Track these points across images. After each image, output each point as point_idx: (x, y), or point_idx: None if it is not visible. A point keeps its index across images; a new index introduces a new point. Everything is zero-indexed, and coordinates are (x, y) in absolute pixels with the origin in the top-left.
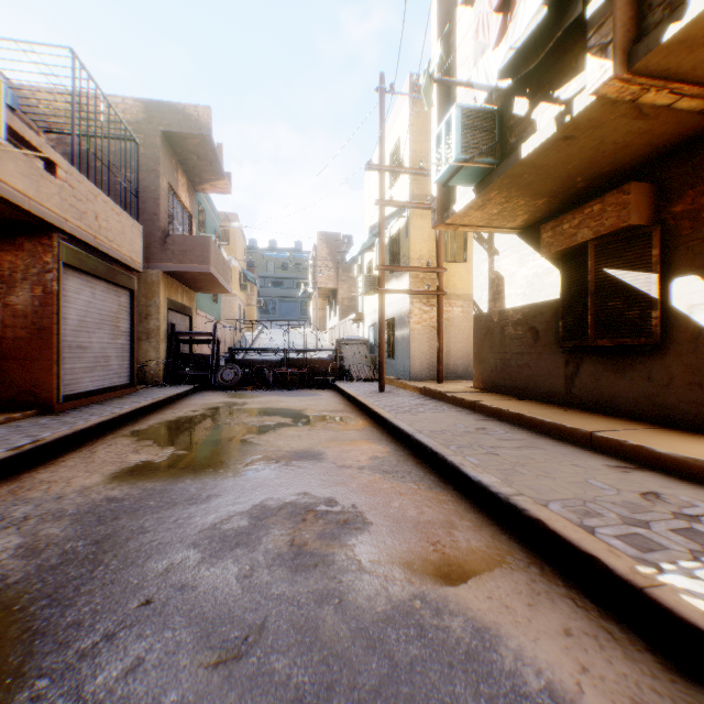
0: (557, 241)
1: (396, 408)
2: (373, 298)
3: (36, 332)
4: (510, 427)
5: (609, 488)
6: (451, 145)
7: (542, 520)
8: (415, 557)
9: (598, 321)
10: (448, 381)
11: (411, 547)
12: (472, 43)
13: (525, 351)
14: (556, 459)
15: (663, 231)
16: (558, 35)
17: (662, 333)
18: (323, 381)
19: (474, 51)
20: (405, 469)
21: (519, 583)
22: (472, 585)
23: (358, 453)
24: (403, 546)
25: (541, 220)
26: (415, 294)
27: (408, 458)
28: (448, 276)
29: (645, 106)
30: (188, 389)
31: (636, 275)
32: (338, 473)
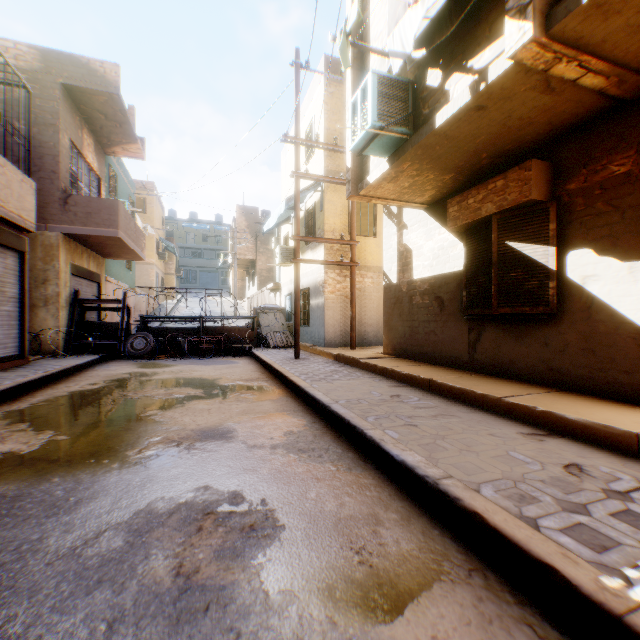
0: (463, 215)
1: (312, 376)
2: (289, 269)
3: None
4: (423, 393)
5: (533, 462)
6: (367, 112)
7: (480, 513)
8: (337, 576)
9: (502, 291)
10: (359, 347)
11: (332, 559)
12: (385, 18)
13: (431, 319)
14: (472, 428)
15: (560, 207)
16: (474, 2)
17: (559, 303)
18: (240, 348)
19: (388, 24)
20: (322, 445)
21: (465, 606)
22: (410, 618)
23: (271, 428)
24: (322, 559)
25: (447, 196)
26: (329, 264)
27: (325, 431)
28: (359, 249)
29: (554, 79)
30: (92, 360)
31: (535, 248)
32: (248, 456)
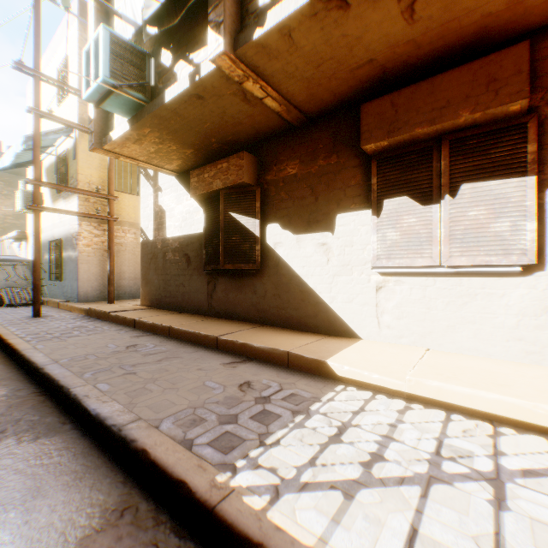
0: (201, 186)
1: (44, 335)
2: None
3: None
4: (161, 340)
5: (220, 387)
6: (99, 65)
7: (147, 449)
8: None
9: (227, 251)
10: (121, 300)
11: None
12: None
13: (181, 273)
14: (188, 366)
15: (263, 191)
16: (190, 3)
17: (262, 261)
18: None
19: None
20: (14, 417)
21: None
22: None
23: None
24: None
25: (192, 169)
26: (83, 216)
27: (30, 398)
28: (122, 205)
29: (249, 93)
30: None
31: (248, 219)
32: None
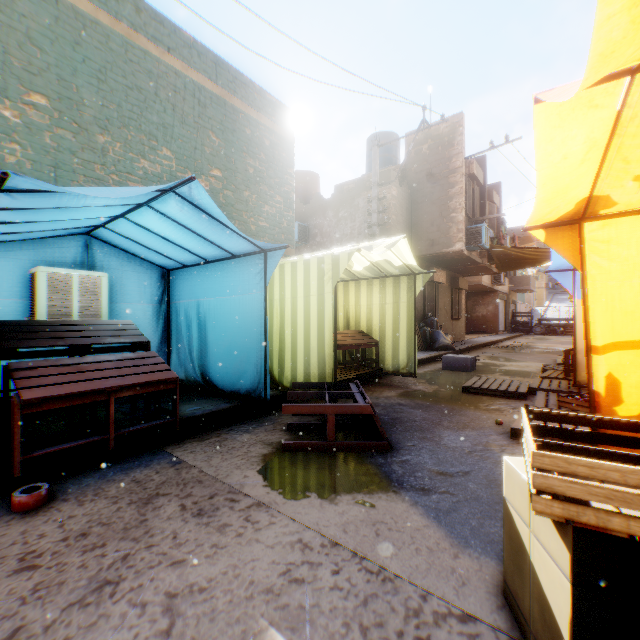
0: None
1: None
2: None
3: (493, 315)
4: None
5: None
6: None
7: None
8: None
9: None
10: None
11: None
12: None
13: None
14: None
15: None
16: None
17: None
18: None
19: None
20: None
21: None
22: None
23: None
24: None
25: None
26: None
27: None
28: None
29: None
30: (523, 333)
31: None
32: None
